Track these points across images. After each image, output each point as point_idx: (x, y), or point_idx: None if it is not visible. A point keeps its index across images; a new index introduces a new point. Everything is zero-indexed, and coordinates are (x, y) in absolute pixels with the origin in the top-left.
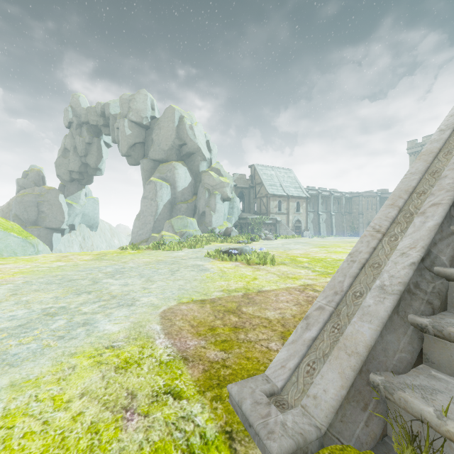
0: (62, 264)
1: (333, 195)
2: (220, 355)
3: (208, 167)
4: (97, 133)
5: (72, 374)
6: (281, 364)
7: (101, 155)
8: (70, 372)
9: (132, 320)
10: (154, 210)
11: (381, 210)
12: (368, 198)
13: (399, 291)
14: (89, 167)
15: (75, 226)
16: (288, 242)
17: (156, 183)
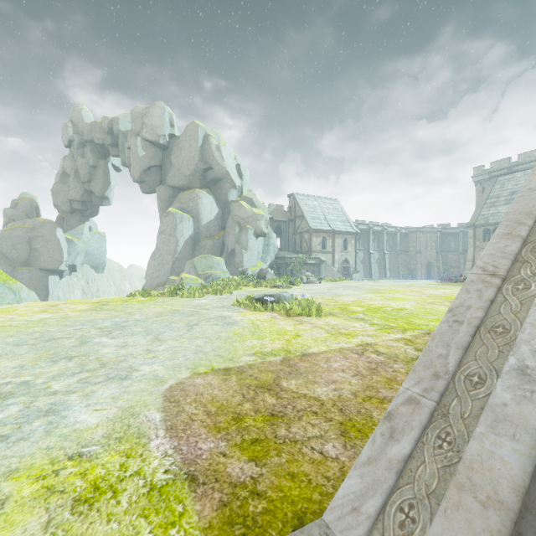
0: (47, 317)
1: (386, 230)
2: (248, 470)
3: (238, 196)
4: (104, 153)
5: None
6: (351, 505)
7: (109, 181)
8: None
9: (121, 405)
10: (173, 247)
11: (492, 242)
12: (427, 235)
13: None
14: (93, 195)
15: (76, 267)
16: (335, 286)
17: (175, 215)
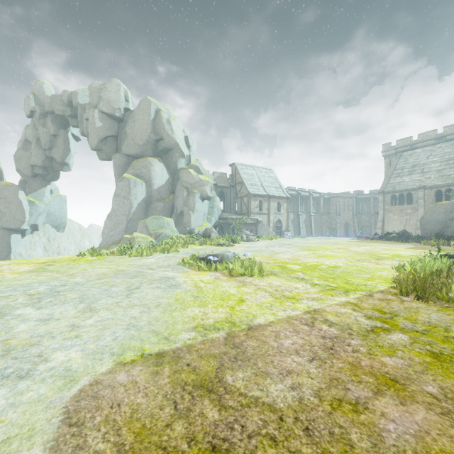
0: None
1: (312, 196)
2: None
3: (186, 164)
4: (64, 124)
5: None
6: None
7: (69, 149)
8: None
9: None
10: (127, 209)
11: None
12: (345, 199)
13: None
14: (54, 161)
15: (38, 226)
16: (271, 244)
17: (129, 180)
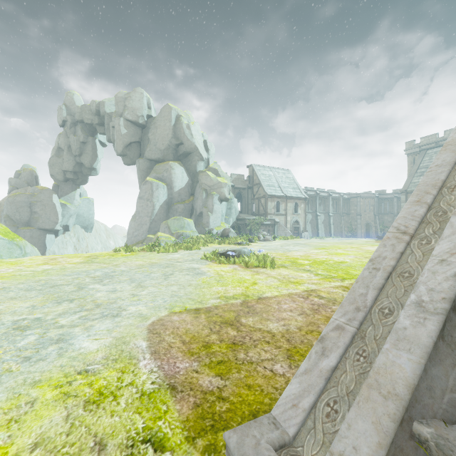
0: (48, 268)
1: (331, 196)
2: (215, 382)
3: (205, 167)
4: (92, 131)
5: (29, 413)
6: (292, 402)
7: (96, 155)
8: (27, 409)
9: (114, 335)
10: (150, 210)
11: (405, 208)
12: (366, 199)
13: (445, 309)
14: (83, 166)
15: (69, 227)
16: (287, 243)
17: (152, 183)
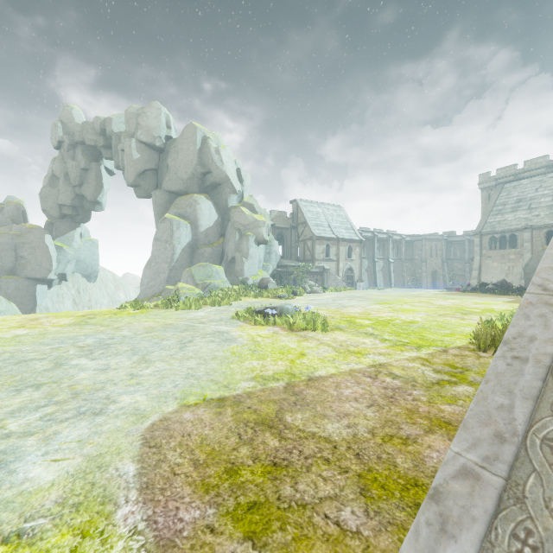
0: (23, 333)
1: (391, 238)
2: None
3: (239, 201)
4: (96, 156)
5: None
6: None
7: (101, 185)
8: None
9: (87, 452)
10: (169, 255)
11: (550, 253)
12: (432, 243)
13: None
14: (85, 199)
15: (67, 276)
16: (340, 296)
17: (172, 221)
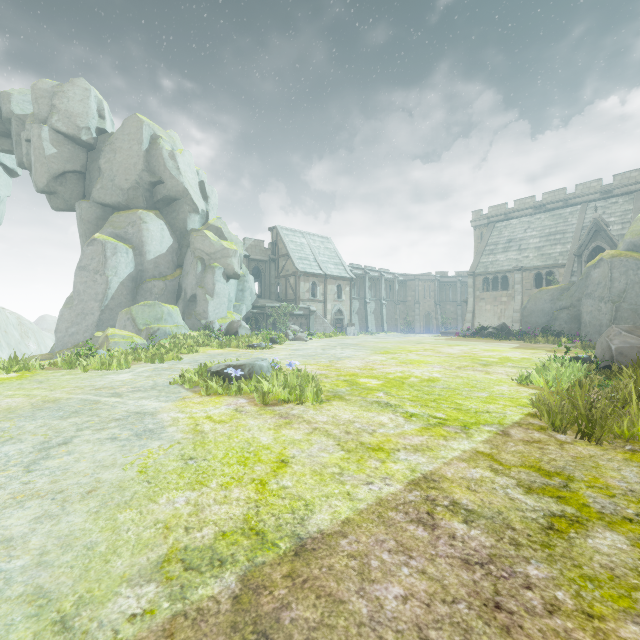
0: None
1: (383, 277)
2: None
3: (202, 223)
4: None
5: None
6: None
7: None
8: None
9: None
10: (100, 290)
11: None
12: (426, 283)
13: None
14: None
15: None
16: (330, 344)
17: (105, 243)
